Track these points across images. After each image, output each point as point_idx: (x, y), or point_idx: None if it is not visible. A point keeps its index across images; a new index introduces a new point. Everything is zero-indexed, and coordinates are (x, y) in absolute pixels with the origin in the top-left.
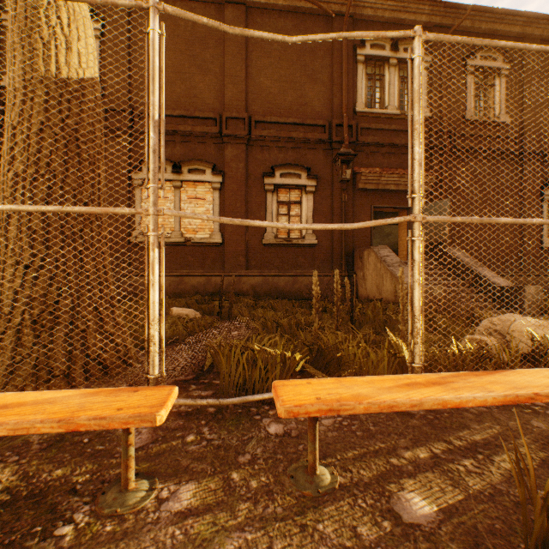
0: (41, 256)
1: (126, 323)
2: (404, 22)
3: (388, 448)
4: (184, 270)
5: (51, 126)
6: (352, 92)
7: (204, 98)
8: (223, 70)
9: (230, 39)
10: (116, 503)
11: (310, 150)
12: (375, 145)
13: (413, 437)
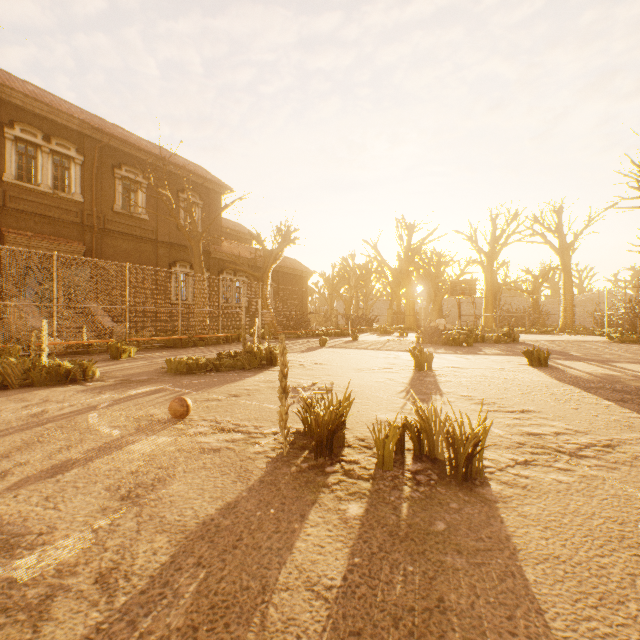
0: None
1: None
2: (58, 123)
3: None
4: None
5: None
6: (1, 162)
7: None
8: None
9: None
10: None
11: None
12: (27, 213)
13: None
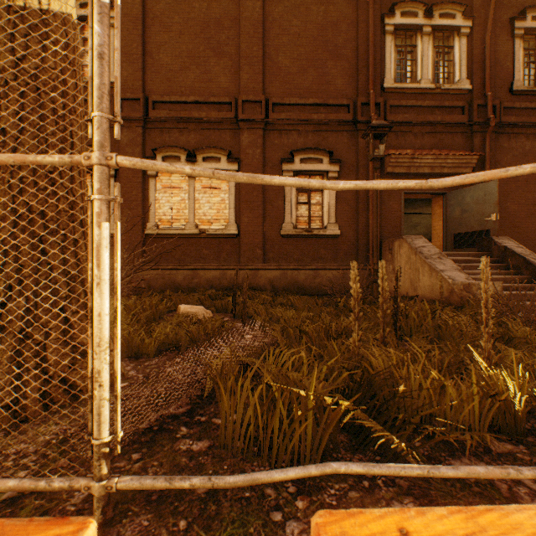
0: None
1: (124, 324)
2: None
3: None
4: (199, 263)
5: (1, 69)
6: (380, 66)
7: (219, 82)
8: (239, 52)
9: (246, 17)
10: None
11: (333, 132)
12: (405, 124)
13: None
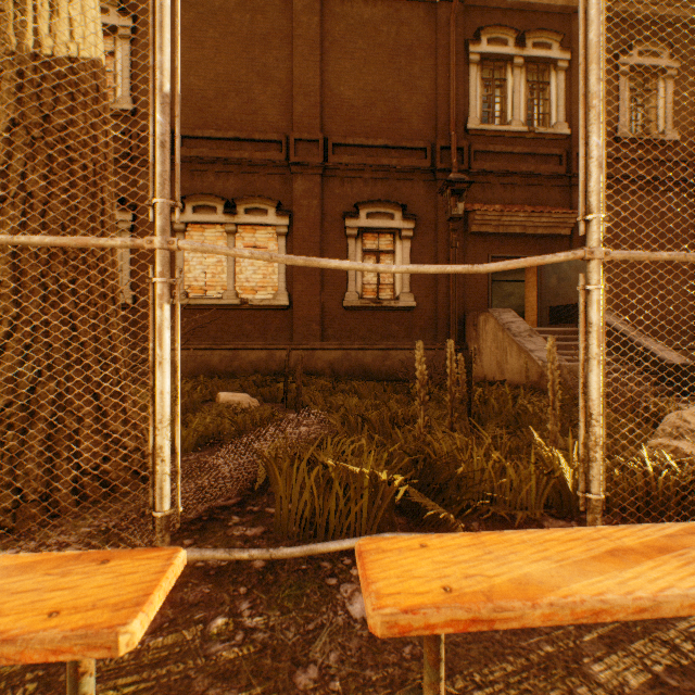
0: (10, 320)
1: None
2: (533, 8)
3: (564, 658)
4: (240, 342)
5: (27, 126)
6: (463, 103)
7: (266, 114)
8: (291, 78)
9: (300, 35)
10: None
11: (407, 182)
12: (493, 174)
13: (604, 634)
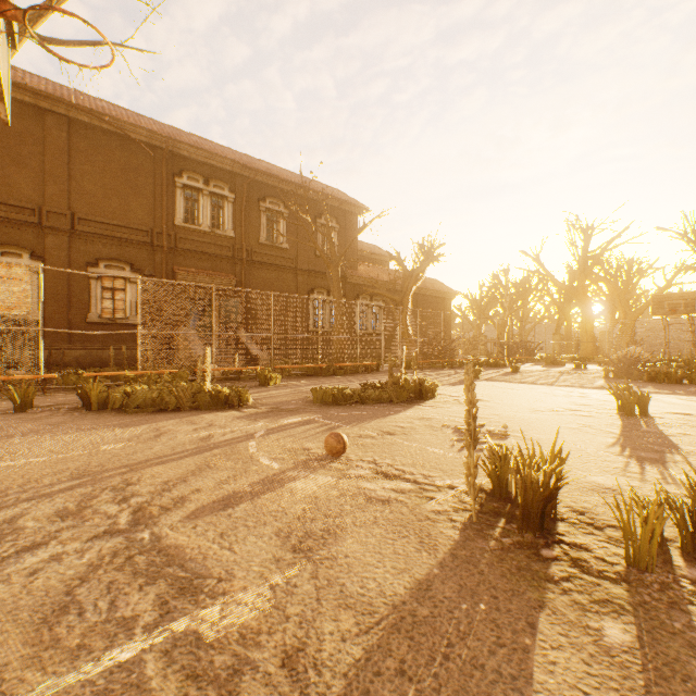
0: None
1: None
2: (215, 166)
3: None
4: None
5: None
6: (173, 208)
7: (21, 188)
8: (44, 168)
9: (52, 142)
10: (45, 395)
11: (135, 249)
12: (191, 252)
13: None
